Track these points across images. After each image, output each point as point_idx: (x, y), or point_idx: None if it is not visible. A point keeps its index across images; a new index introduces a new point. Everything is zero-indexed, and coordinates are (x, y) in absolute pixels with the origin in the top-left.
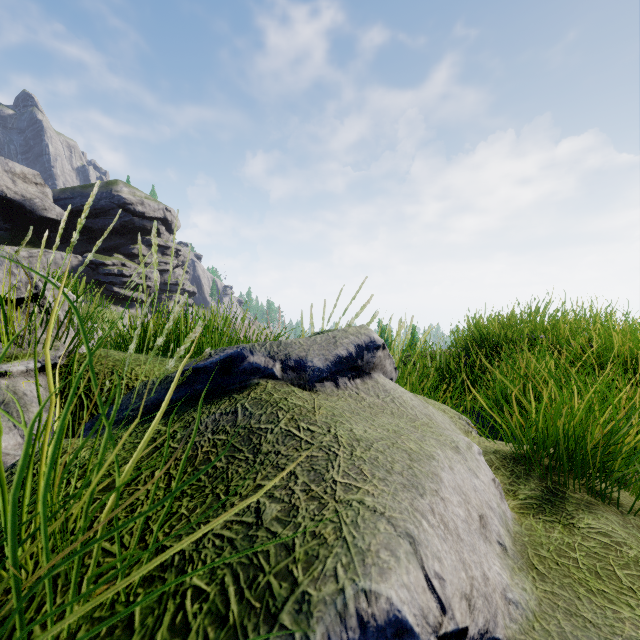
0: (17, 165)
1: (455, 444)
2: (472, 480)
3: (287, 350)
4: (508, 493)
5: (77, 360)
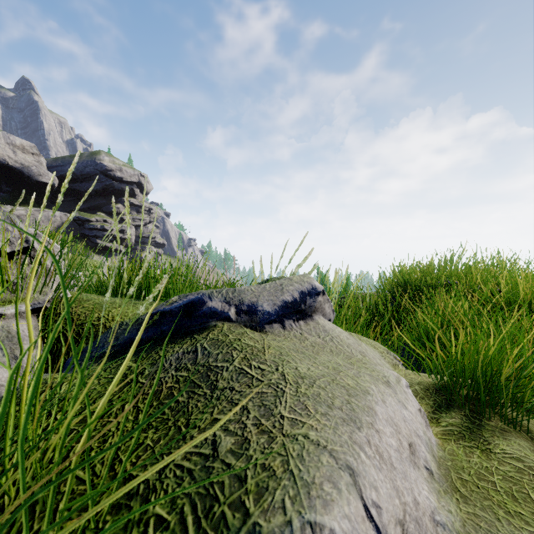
0: (17, 138)
1: (386, 379)
2: (402, 411)
3: (241, 296)
4: (432, 420)
5: (62, 303)
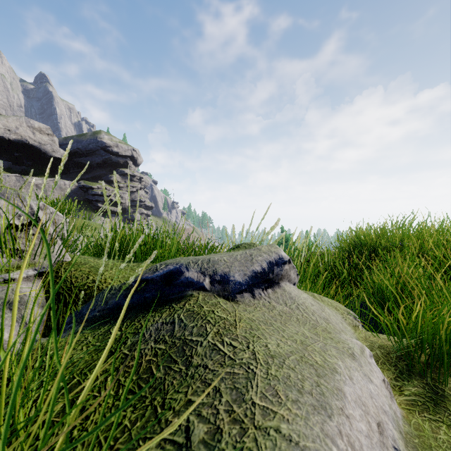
0: (36, 122)
1: (351, 351)
2: (368, 386)
3: (214, 266)
4: (394, 388)
5: (63, 267)
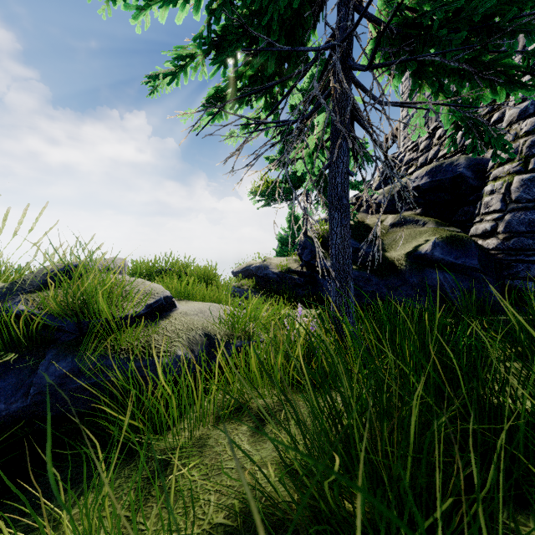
0: None
1: None
2: None
3: (101, 263)
4: None
5: None
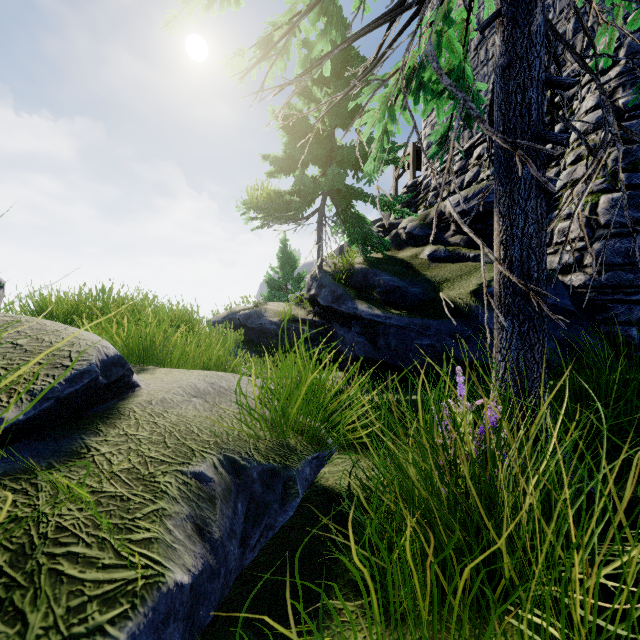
0: None
1: None
2: None
3: None
4: None
5: None
